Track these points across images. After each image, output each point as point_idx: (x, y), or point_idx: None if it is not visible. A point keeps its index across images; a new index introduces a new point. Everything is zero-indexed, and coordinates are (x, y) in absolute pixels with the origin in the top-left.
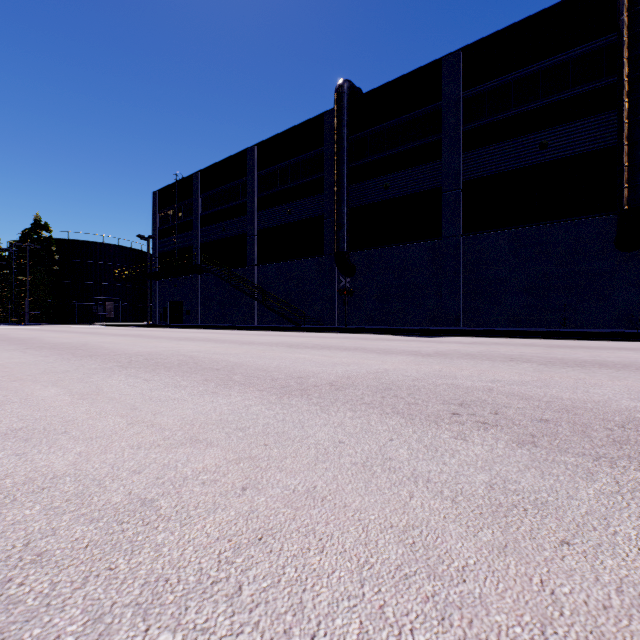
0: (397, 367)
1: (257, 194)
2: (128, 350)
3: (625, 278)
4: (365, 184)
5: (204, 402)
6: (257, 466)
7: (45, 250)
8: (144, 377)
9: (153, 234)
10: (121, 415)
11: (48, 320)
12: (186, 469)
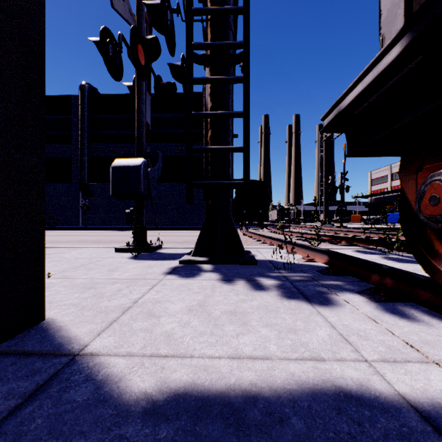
0: (91, 238)
1: None
2: None
3: None
4: (100, 145)
5: None
6: None
7: None
8: None
9: None
10: None
11: None
12: None
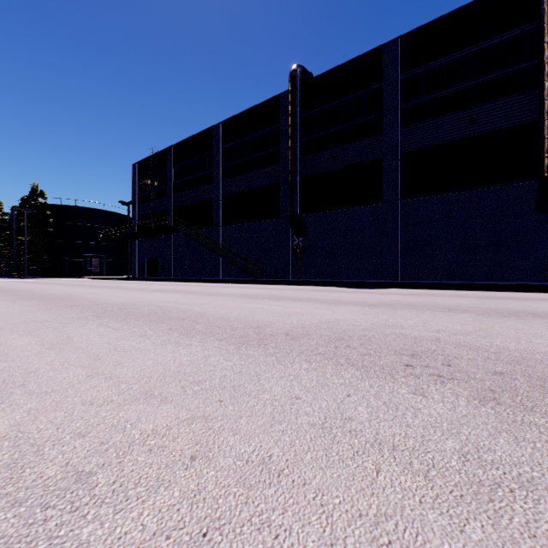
0: (347, 317)
1: (222, 165)
2: (106, 300)
3: (545, 237)
4: (315, 156)
5: (165, 352)
6: (210, 428)
7: (41, 214)
8: (114, 326)
9: (133, 200)
10: (83, 366)
11: (43, 274)
12: (134, 431)
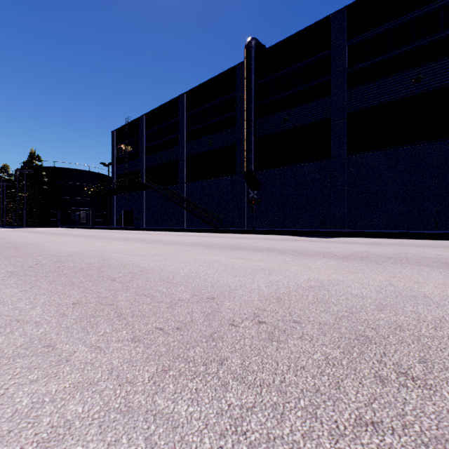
0: (330, 277)
1: (186, 130)
2: (57, 250)
3: None
4: (268, 118)
5: None
6: None
7: (37, 174)
8: (2, 295)
9: (112, 162)
10: None
11: (40, 224)
12: None
